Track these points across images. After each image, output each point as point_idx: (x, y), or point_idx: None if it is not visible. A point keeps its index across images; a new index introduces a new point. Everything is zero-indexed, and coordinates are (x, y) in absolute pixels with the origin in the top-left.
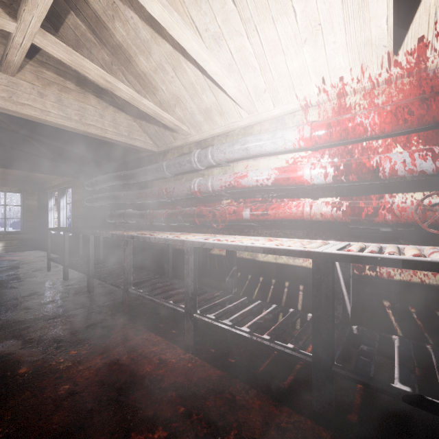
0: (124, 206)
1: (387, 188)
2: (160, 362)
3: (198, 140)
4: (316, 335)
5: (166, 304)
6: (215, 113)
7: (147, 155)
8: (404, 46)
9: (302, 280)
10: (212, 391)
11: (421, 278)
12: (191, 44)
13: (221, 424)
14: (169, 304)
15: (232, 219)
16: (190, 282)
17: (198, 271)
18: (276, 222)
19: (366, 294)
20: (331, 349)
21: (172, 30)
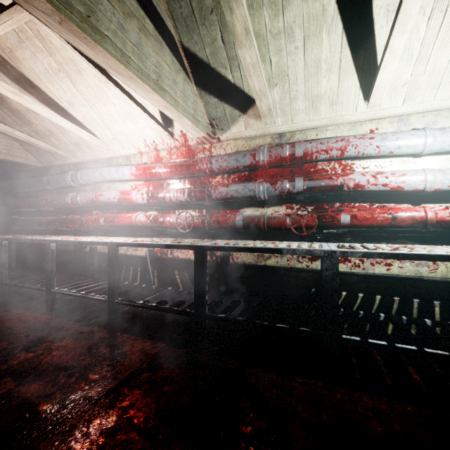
0: (9, 213)
1: (177, 207)
2: (19, 320)
3: (76, 163)
4: (109, 285)
5: (33, 287)
6: (83, 146)
7: (32, 168)
8: (176, 132)
9: (140, 264)
10: (50, 326)
11: (189, 257)
12: (42, 112)
13: (47, 336)
14: (35, 287)
15: (94, 224)
16: (49, 268)
17: (76, 266)
18: (120, 227)
19: (169, 269)
20: (115, 291)
21: (26, 104)
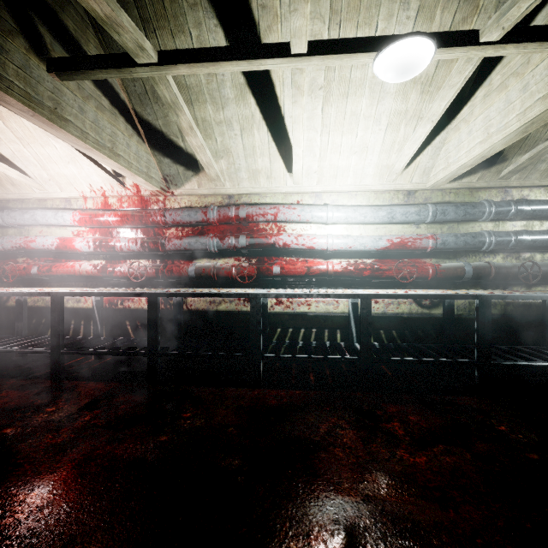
0: None
1: (129, 257)
2: None
3: None
4: (53, 336)
5: None
6: (7, 183)
7: None
8: (128, 182)
9: (83, 317)
10: None
11: (142, 306)
12: None
13: None
14: None
15: (23, 274)
16: None
17: None
18: (59, 277)
19: (119, 319)
20: (60, 341)
21: None
